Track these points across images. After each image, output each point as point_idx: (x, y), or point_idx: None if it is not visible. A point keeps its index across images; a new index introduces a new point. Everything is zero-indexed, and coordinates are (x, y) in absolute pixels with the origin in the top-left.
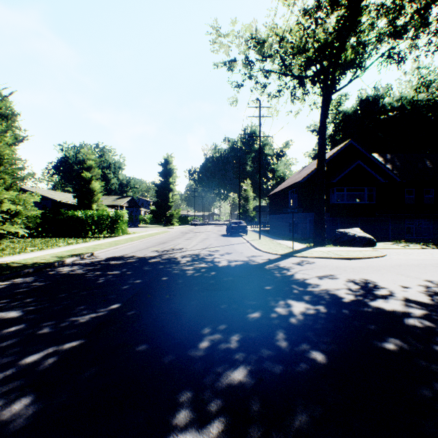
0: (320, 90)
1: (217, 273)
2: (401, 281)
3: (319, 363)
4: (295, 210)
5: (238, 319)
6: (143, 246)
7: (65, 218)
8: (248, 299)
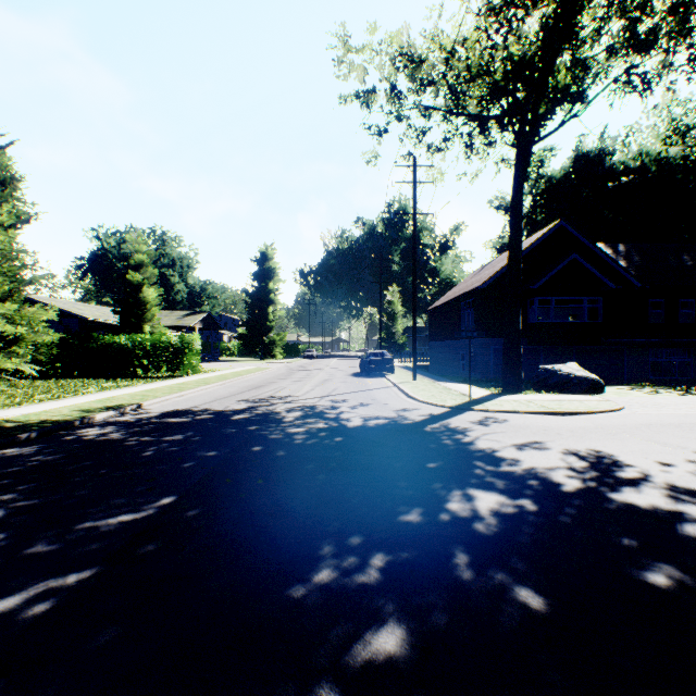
0: (514, 138)
1: (345, 439)
2: (656, 454)
3: (535, 616)
4: (473, 333)
5: (382, 524)
6: (224, 393)
7: (99, 347)
8: (398, 486)
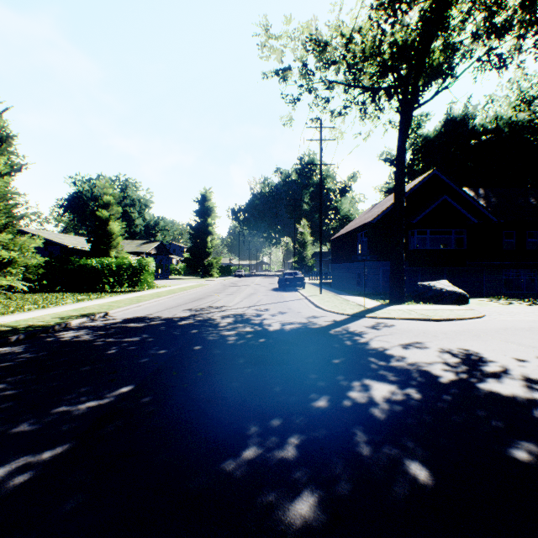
0: (398, 105)
1: (267, 340)
2: (513, 352)
3: (423, 486)
4: (367, 257)
5: (297, 409)
6: (173, 304)
7: (75, 268)
8: (309, 378)
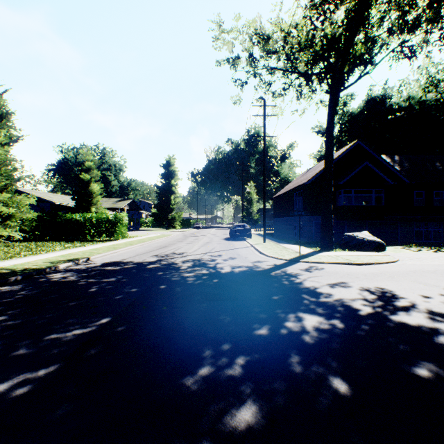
0: (328, 87)
1: (219, 280)
2: (420, 290)
3: (343, 397)
4: (302, 213)
5: (243, 336)
6: (142, 251)
7: (62, 221)
8: (254, 311)
